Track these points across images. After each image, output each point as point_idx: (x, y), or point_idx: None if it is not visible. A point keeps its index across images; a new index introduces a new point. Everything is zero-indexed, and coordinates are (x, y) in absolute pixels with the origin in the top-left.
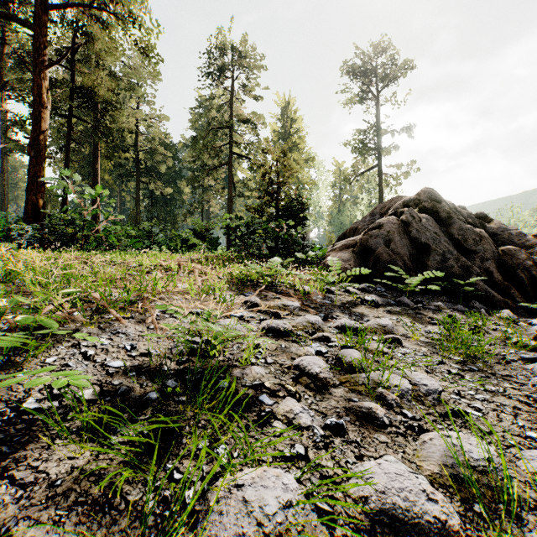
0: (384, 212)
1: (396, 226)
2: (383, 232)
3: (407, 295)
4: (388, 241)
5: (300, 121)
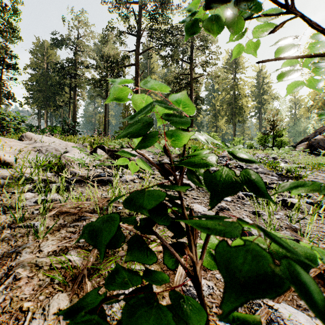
0: (320, 132)
1: (321, 139)
2: (316, 140)
3: (321, 155)
4: (318, 143)
5: (268, 77)
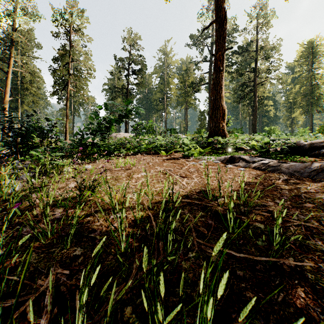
0: None
1: None
2: None
3: None
4: None
5: None
